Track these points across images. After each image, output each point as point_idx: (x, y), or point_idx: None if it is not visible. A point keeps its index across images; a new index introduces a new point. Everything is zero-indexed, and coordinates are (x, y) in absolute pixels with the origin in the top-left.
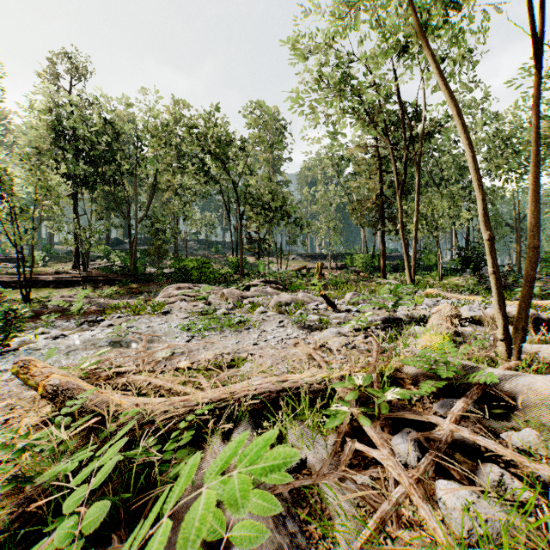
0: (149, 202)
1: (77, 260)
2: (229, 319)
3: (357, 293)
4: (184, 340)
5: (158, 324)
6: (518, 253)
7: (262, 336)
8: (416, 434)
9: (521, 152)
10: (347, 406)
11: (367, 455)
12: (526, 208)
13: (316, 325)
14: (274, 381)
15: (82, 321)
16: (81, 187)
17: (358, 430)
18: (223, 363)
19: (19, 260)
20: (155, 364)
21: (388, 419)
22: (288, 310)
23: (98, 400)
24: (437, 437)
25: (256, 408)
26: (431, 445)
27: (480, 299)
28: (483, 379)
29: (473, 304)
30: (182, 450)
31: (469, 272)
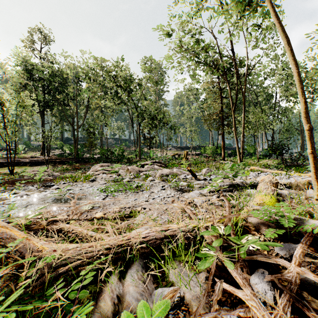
0: (85, 115)
1: (44, 150)
2: (130, 184)
3: (210, 169)
4: (101, 198)
5: (87, 187)
6: (302, 145)
7: (151, 195)
8: (270, 276)
9: (304, 86)
10: (213, 251)
11: (232, 293)
12: None
13: (185, 188)
14: (159, 230)
15: (41, 186)
16: (45, 107)
17: (222, 268)
18: (125, 214)
19: (7, 149)
20: (80, 215)
21: (245, 261)
22: (167, 179)
23: (24, 247)
24: (288, 279)
25: (145, 250)
26: (280, 283)
27: (284, 172)
28: (313, 230)
29: (281, 175)
30: (85, 291)
31: (273, 157)
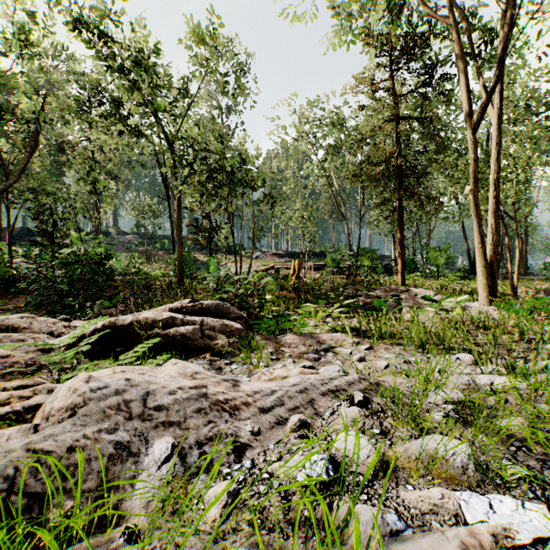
0: (24, 160)
1: None
2: None
3: None
4: None
5: None
6: (524, 251)
7: None
8: None
9: None
10: None
11: None
12: (535, 198)
13: None
14: None
15: None
16: None
17: None
18: None
19: None
20: None
21: None
22: None
23: None
24: None
25: None
26: None
27: None
28: None
29: None
30: None
31: (468, 274)
